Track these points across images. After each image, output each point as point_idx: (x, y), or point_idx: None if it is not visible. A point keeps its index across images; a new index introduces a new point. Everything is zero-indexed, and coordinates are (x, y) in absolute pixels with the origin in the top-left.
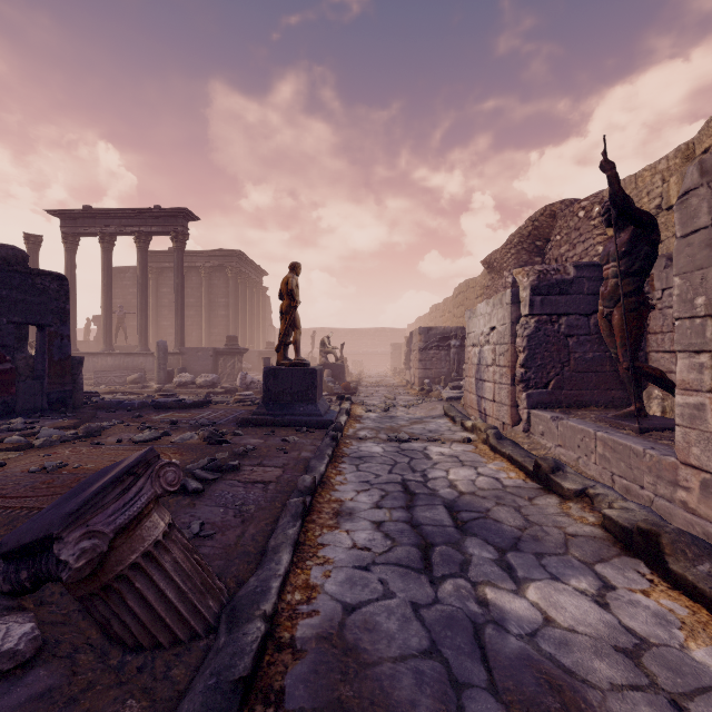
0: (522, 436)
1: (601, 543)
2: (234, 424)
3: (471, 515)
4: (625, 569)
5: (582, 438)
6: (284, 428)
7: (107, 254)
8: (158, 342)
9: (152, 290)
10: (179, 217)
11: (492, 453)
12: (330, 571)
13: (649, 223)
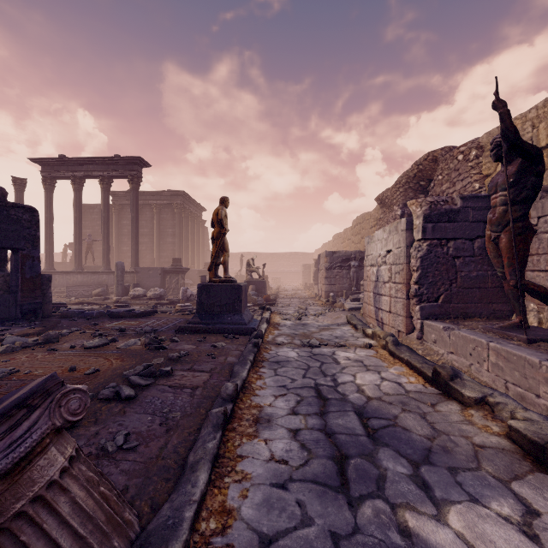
0: (416, 343)
1: (510, 456)
2: (173, 331)
3: (380, 423)
4: (543, 488)
5: (474, 347)
6: (214, 335)
7: (77, 193)
8: (117, 263)
9: (115, 222)
10: (134, 164)
11: (391, 358)
12: (248, 489)
13: (536, 155)
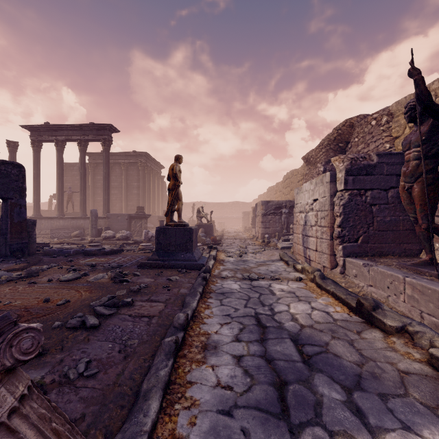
0: (339, 277)
1: (434, 382)
2: (135, 266)
3: (314, 349)
4: None
5: (391, 282)
6: (170, 270)
7: (60, 153)
8: (91, 210)
9: (91, 178)
10: (106, 130)
11: (319, 289)
12: (196, 416)
13: None
